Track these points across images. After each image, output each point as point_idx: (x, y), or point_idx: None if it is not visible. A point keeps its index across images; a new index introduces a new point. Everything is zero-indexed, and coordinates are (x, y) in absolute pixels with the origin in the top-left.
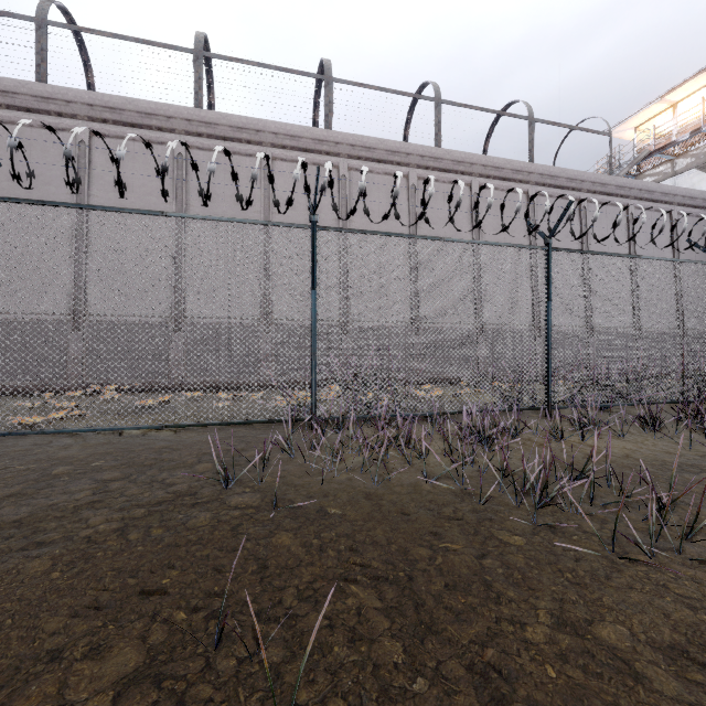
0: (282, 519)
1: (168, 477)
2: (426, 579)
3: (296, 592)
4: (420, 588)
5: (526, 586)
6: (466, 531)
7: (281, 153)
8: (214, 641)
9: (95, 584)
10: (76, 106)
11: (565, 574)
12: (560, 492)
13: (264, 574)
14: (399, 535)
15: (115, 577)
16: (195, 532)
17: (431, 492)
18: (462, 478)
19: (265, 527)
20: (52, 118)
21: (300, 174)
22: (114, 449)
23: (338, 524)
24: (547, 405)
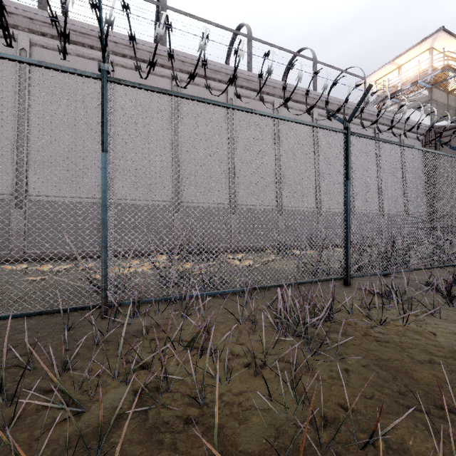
0: None
1: None
2: None
3: None
4: None
5: None
6: None
7: (122, 61)
8: None
9: None
10: None
11: None
12: None
13: None
14: None
15: None
16: None
17: None
18: None
19: None
20: None
21: (139, 80)
22: None
23: None
24: (346, 274)
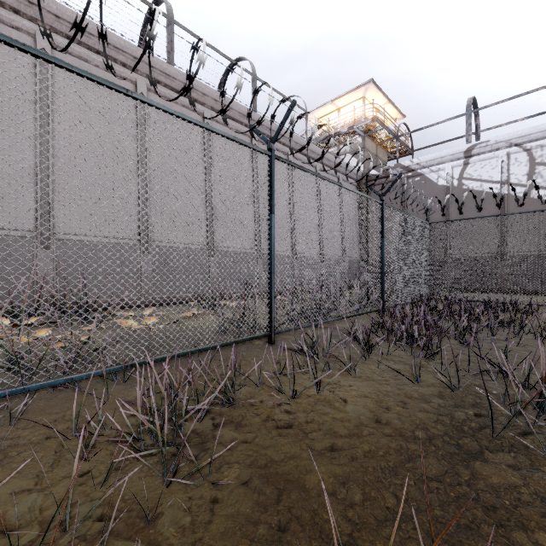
0: None
1: None
2: None
3: None
4: None
5: None
6: None
7: None
8: None
9: None
10: None
11: None
12: None
13: None
14: None
15: None
16: None
17: None
18: None
19: None
20: None
21: None
22: None
23: None
24: (270, 330)
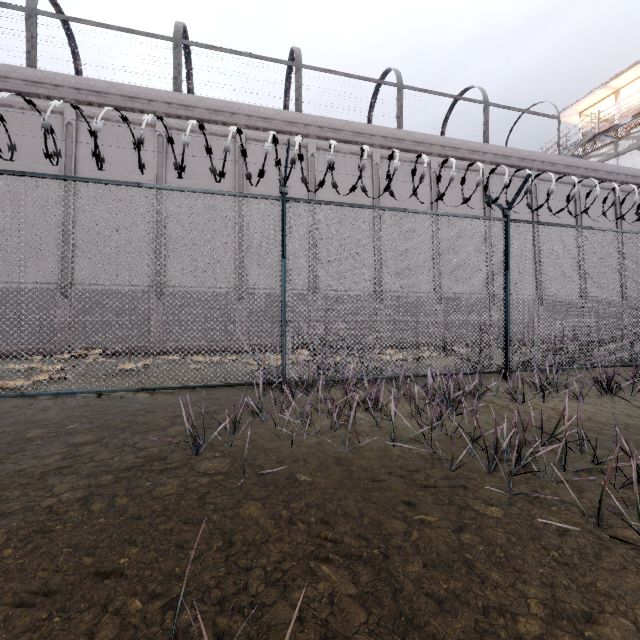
0: (251, 486)
1: (140, 440)
2: (402, 558)
3: (263, 575)
4: (397, 570)
5: (511, 566)
6: (440, 500)
7: (255, 134)
8: (169, 639)
9: (47, 564)
10: (64, 90)
11: (550, 552)
12: (533, 458)
13: (229, 551)
14: (372, 505)
15: (70, 555)
16: (161, 501)
17: (401, 457)
18: (432, 442)
19: (233, 496)
20: (41, 101)
21: (272, 154)
22: (90, 411)
23: (308, 492)
24: (506, 368)
